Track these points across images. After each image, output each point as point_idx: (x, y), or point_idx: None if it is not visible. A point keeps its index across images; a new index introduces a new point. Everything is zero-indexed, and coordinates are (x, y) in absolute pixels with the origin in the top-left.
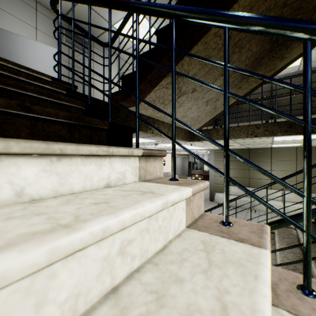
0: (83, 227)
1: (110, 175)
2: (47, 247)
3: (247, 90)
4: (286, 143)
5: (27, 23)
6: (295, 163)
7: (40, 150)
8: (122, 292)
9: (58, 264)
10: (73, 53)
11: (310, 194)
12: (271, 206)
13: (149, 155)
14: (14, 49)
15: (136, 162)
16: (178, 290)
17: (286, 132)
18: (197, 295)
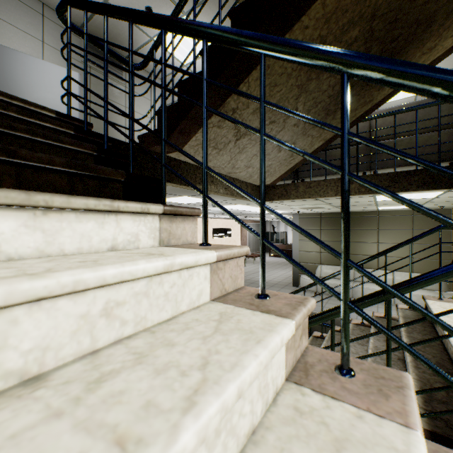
0: (49, 275)
1: (117, 236)
2: (4, 287)
3: None
4: (396, 205)
5: (30, 35)
6: (411, 232)
7: (19, 201)
8: (102, 354)
9: (21, 312)
10: (85, 79)
11: (347, 255)
12: (309, 272)
13: (174, 213)
14: (10, 71)
15: (155, 222)
16: (165, 352)
17: (388, 188)
18: (183, 355)
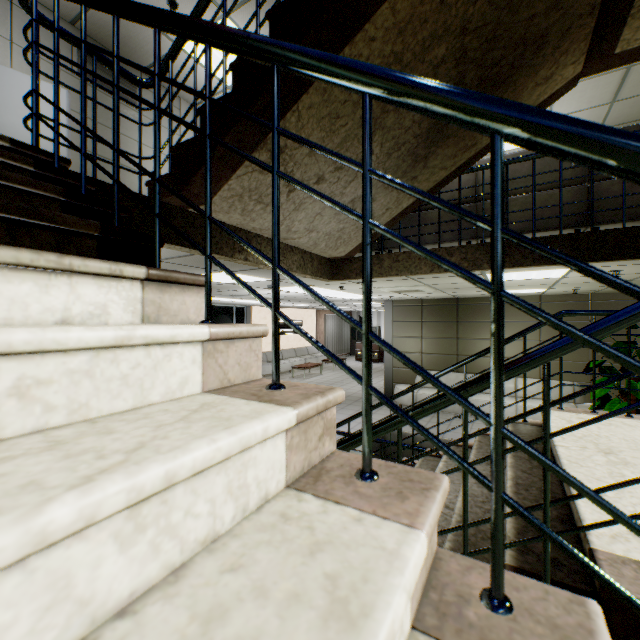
0: None
1: (72, 305)
2: None
3: (430, 183)
4: (517, 288)
5: None
6: None
7: None
8: (5, 443)
9: None
10: (57, 95)
11: (368, 326)
12: (328, 350)
13: (166, 280)
14: None
15: (136, 291)
16: (94, 439)
17: None
18: (116, 441)
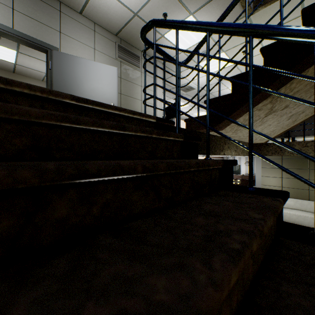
0: None
1: None
2: None
3: None
4: None
5: (87, 45)
6: None
7: None
8: None
9: None
10: (177, 87)
11: None
12: None
13: None
14: (78, 72)
15: None
16: None
17: None
18: None
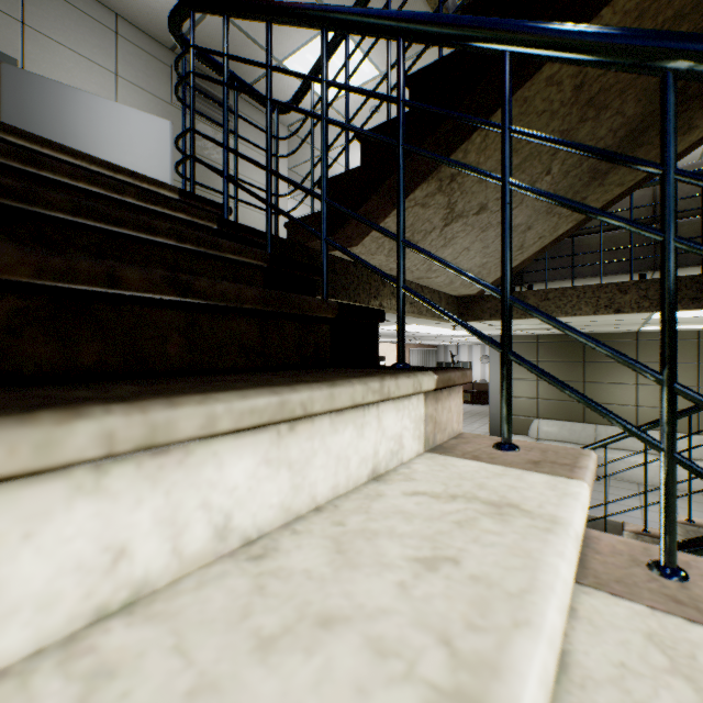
0: None
1: (378, 446)
2: None
3: (598, 203)
4: (678, 324)
5: (97, 64)
6: (695, 367)
7: (268, 415)
8: None
9: None
10: (226, 133)
11: None
12: None
13: (446, 385)
14: (70, 122)
15: (420, 406)
16: None
17: (693, 301)
18: None
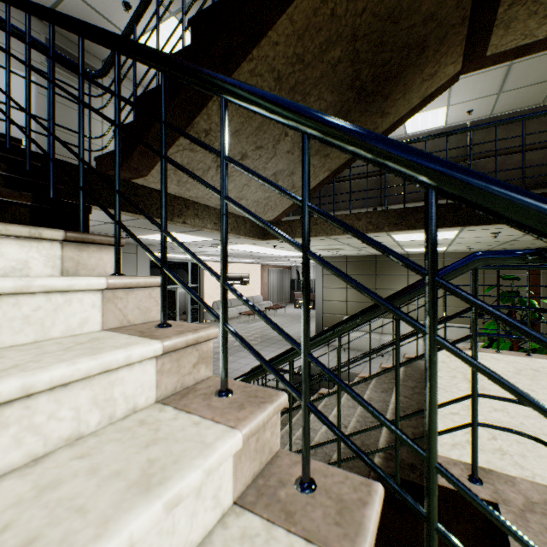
0: None
1: None
2: None
3: (341, 159)
4: (422, 247)
5: None
6: None
7: None
8: None
9: None
10: (8, 86)
11: (224, 278)
12: (198, 297)
13: (83, 241)
14: None
15: (56, 249)
16: None
17: (395, 225)
18: None
